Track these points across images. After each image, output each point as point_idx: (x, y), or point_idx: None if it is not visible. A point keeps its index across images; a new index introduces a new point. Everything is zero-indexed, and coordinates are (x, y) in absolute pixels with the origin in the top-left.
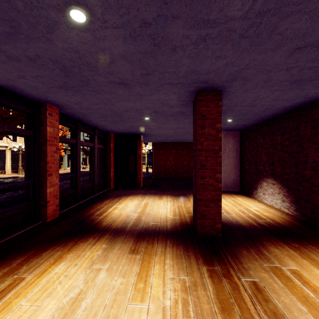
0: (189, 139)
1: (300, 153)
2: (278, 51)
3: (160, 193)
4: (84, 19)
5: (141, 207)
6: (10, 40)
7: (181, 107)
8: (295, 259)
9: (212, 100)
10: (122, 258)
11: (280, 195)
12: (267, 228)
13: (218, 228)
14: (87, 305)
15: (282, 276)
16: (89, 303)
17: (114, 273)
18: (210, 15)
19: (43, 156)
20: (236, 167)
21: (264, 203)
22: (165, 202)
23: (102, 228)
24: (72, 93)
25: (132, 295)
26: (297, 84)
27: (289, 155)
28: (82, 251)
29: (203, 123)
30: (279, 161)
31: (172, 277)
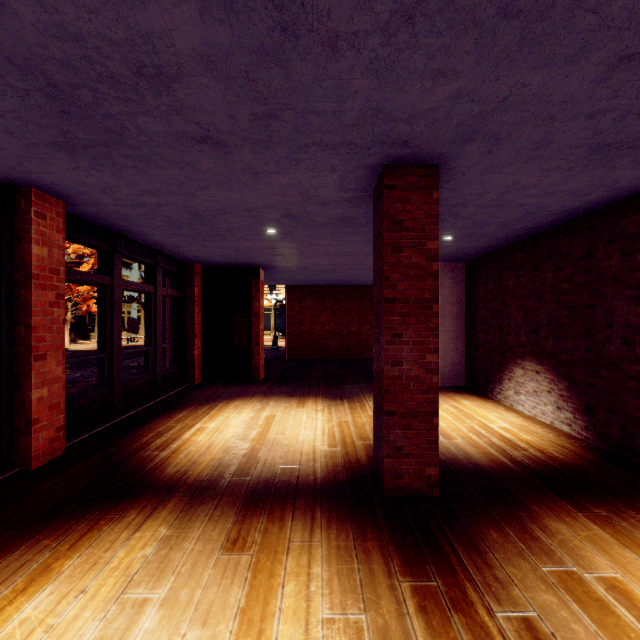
0: (362, 278)
1: (597, 308)
2: (581, 62)
3: (302, 392)
4: None
5: (258, 425)
6: None
7: (346, 205)
8: (608, 549)
9: (418, 187)
10: (206, 566)
11: (552, 395)
12: (533, 470)
13: (431, 476)
14: None
15: (588, 599)
16: None
17: (180, 612)
18: None
19: (22, 313)
20: (457, 336)
21: (518, 411)
22: (311, 414)
23: (164, 481)
24: (88, 164)
25: None
26: (602, 156)
27: (571, 311)
28: (107, 549)
29: (397, 240)
30: (551, 325)
31: (327, 619)
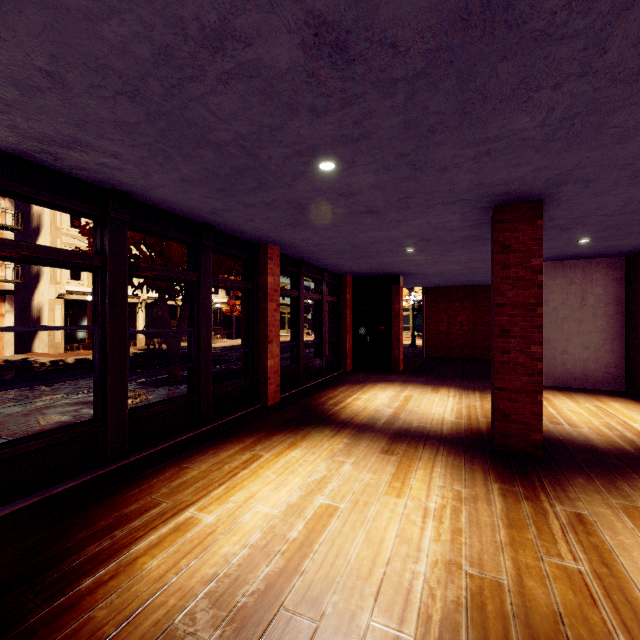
0: None
1: None
2: (628, 141)
3: (436, 382)
4: (333, 167)
5: (399, 400)
6: (253, 192)
7: (470, 229)
8: None
9: (523, 219)
10: (372, 457)
11: None
12: None
13: (535, 440)
14: (334, 488)
15: (639, 518)
16: (336, 487)
17: (362, 468)
18: (487, 134)
19: (263, 316)
20: (613, 337)
21: None
22: (443, 397)
23: (340, 420)
24: (301, 230)
25: (385, 490)
26: None
27: None
28: (319, 442)
29: (505, 260)
30: None
31: (441, 485)
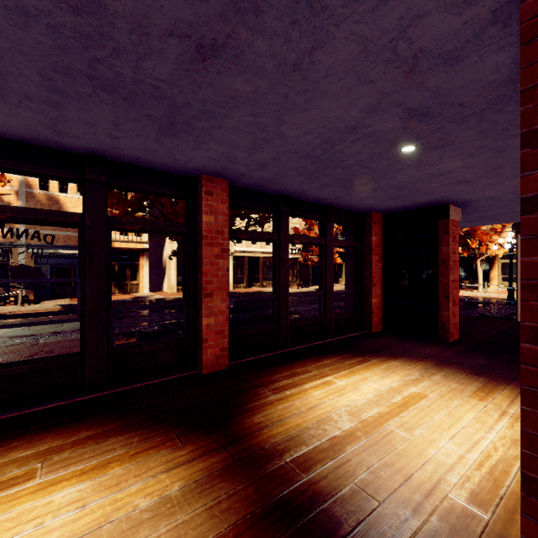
0: None
1: None
2: None
3: (500, 373)
4: None
5: (388, 403)
6: None
7: (506, 36)
8: None
9: None
10: None
11: None
12: None
13: None
14: None
15: None
16: None
17: None
18: None
19: (199, 263)
20: None
21: None
22: (487, 415)
23: (240, 428)
24: (194, 140)
25: None
26: None
27: None
28: (138, 474)
29: None
30: None
31: None
